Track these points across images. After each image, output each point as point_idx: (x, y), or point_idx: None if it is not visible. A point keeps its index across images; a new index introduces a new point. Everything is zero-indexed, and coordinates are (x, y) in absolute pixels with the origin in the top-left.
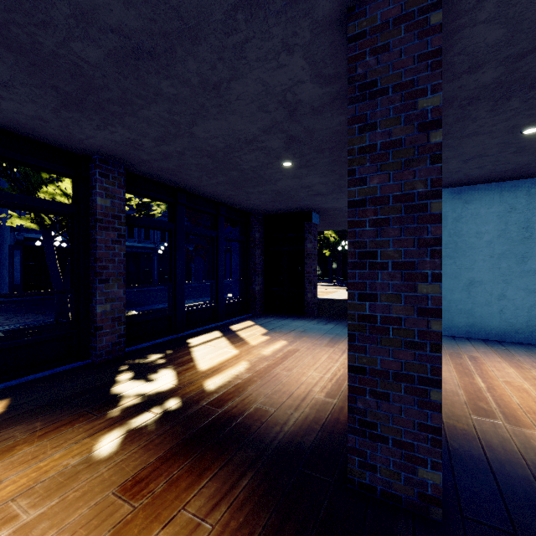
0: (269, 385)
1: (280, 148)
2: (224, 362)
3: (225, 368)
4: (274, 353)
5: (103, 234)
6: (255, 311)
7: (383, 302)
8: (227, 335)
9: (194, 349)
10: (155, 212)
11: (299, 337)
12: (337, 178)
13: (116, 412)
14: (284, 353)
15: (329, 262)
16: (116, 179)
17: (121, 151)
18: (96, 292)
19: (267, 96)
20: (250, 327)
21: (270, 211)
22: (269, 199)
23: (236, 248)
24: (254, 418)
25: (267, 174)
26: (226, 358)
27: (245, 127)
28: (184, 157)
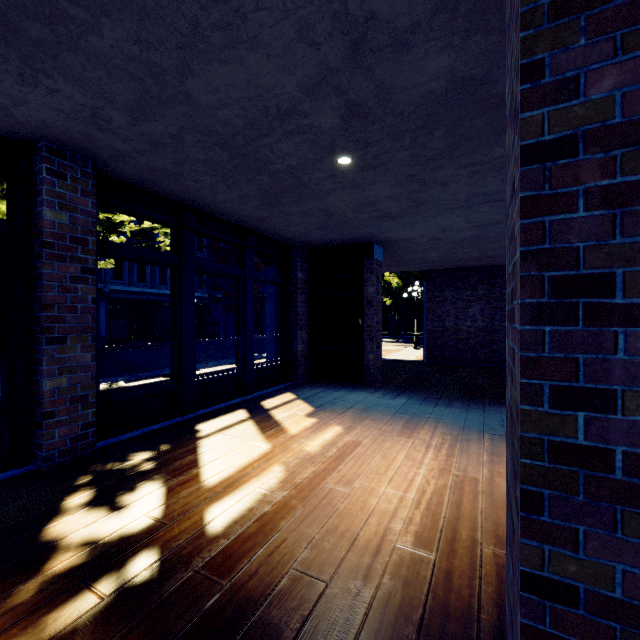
0: (316, 517)
1: (333, 130)
2: (247, 467)
3: (247, 479)
4: (324, 449)
5: (55, 266)
6: (297, 378)
7: (635, 416)
8: (256, 416)
9: (204, 442)
10: (162, 244)
11: (359, 420)
12: (415, 189)
13: (29, 591)
14: (339, 449)
15: (390, 313)
16: (79, 182)
17: (80, 133)
18: (42, 359)
19: (313, 1)
20: (290, 402)
21: (317, 243)
22: (316, 224)
23: (272, 293)
24: (287, 605)
25: (313, 181)
26: (250, 458)
27: (276, 82)
28: (184, 147)
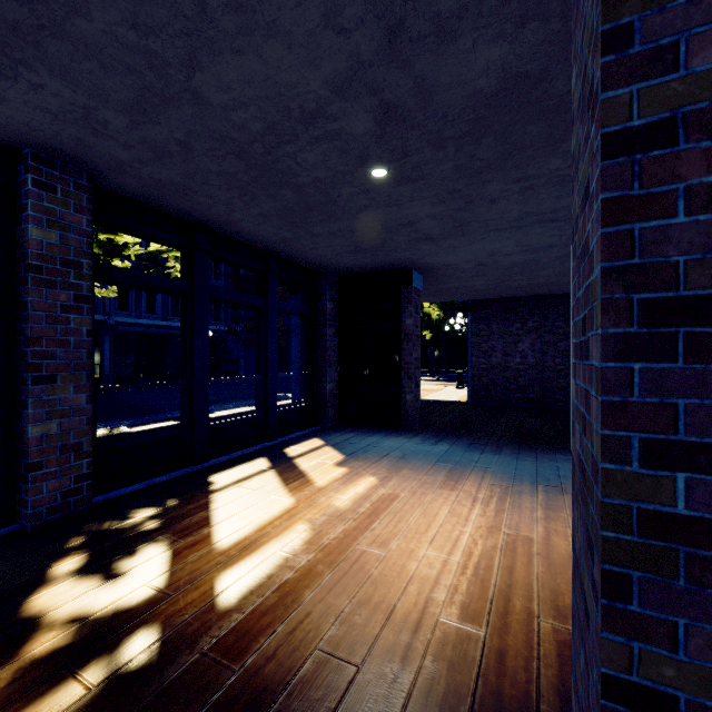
0: (346, 586)
1: (366, 136)
2: (266, 525)
3: (266, 540)
4: (355, 504)
5: (43, 293)
6: (325, 421)
7: None
8: (278, 466)
9: (218, 496)
10: (173, 270)
11: (396, 470)
12: (459, 207)
13: (0, 681)
14: (373, 504)
15: (430, 348)
16: (72, 196)
17: (72, 138)
18: (28, 401)
19: None
20: (318, 449)
21: (348, 269)
22: (347, 248)
23: (298, 326)
24: (311, 696)
25: (344, 197)
26: (270, 515)
27: (299, 78)
28: (193, 156)
